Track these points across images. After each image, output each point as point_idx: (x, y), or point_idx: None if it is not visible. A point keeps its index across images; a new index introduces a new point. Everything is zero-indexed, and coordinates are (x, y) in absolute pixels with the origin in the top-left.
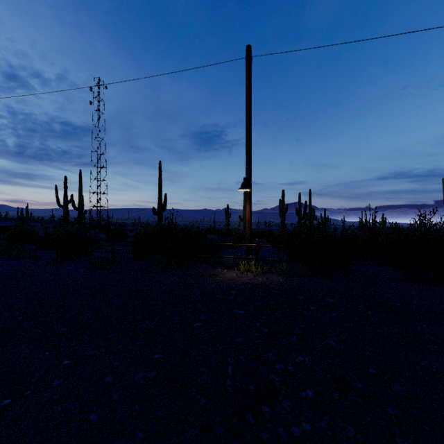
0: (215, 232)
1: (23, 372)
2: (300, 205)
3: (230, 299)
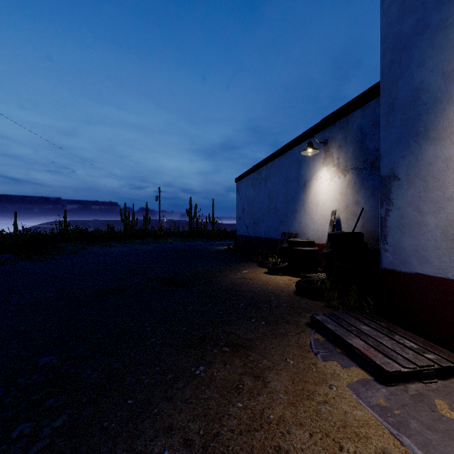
0: None
1: None
2: None
3: None
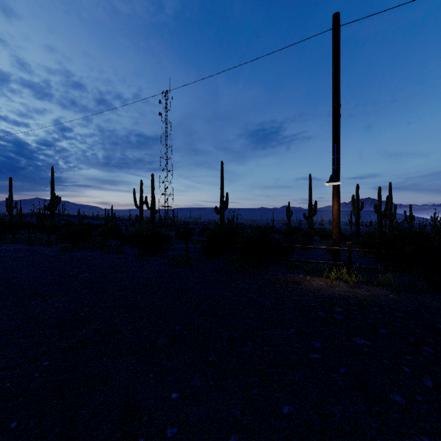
0: (275, 230)
1: (131, 402)
2: (379, 200)
3: (338, 319)
